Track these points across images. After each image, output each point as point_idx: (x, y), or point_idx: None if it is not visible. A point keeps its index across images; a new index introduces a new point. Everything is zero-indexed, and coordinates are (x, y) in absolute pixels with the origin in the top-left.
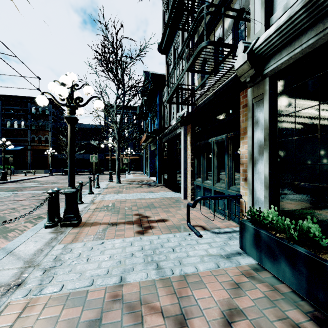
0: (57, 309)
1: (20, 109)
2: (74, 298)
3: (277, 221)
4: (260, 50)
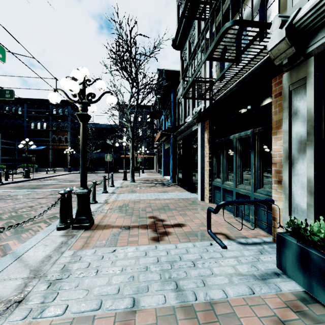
0: None
1: (43, 112)
2: (78, 324)
3: None
4: (302, 23)
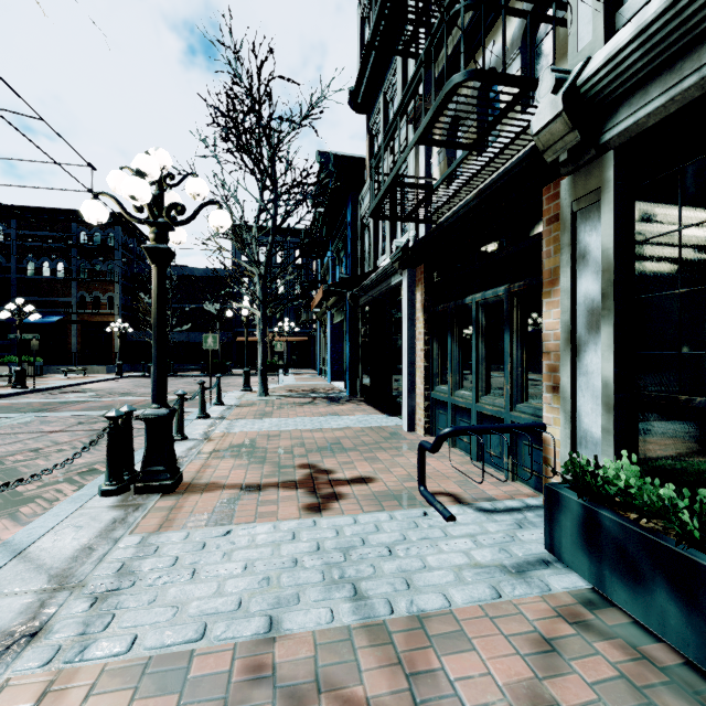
0: (119, 699)
1: (56, 237)
2: (159, 669)
3: (637, 488)
4: (593, 88)
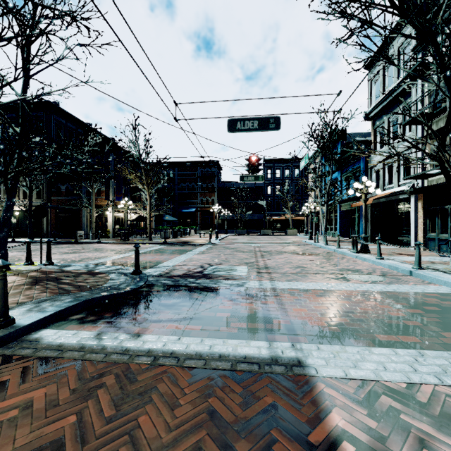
0: None
1: (191, 174)
2: None
3: None
4: None
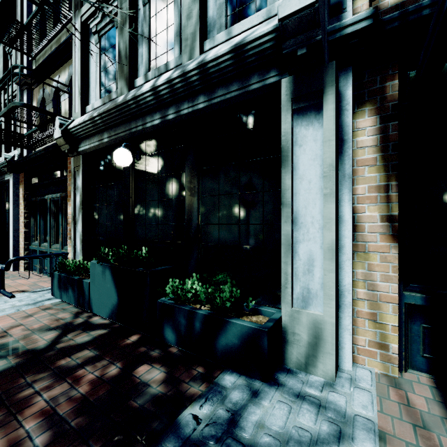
0: None
1: None
2: None
3: None
4: (73, 132)
